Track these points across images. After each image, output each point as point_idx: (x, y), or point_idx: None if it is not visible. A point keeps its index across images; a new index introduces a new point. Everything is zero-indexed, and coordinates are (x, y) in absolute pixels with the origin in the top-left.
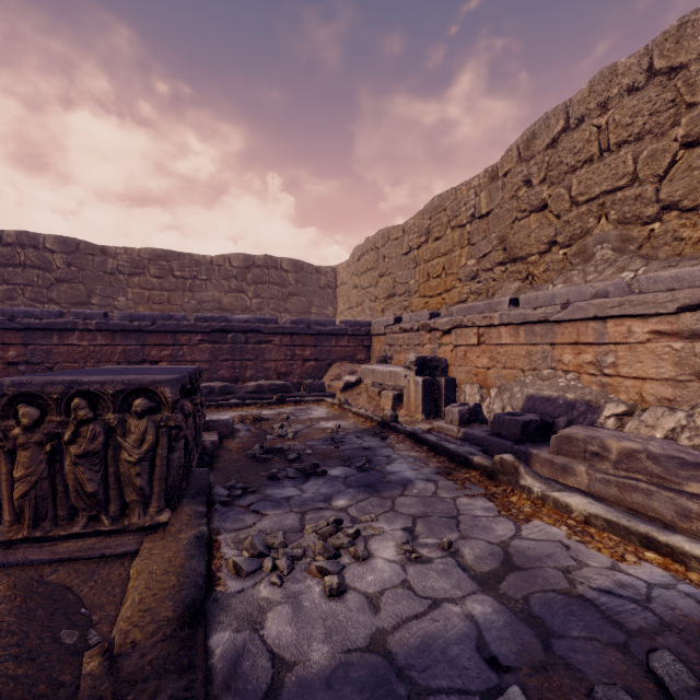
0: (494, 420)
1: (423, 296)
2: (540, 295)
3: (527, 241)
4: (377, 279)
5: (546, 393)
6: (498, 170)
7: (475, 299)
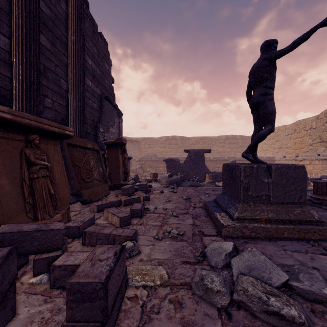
0: (310, 178)
1: (293, 149)
2: (324, 154)
3: (326, 138)
4: (275, 142)
5: (325, 174)
6: (318, 116)
7: (311, 151)
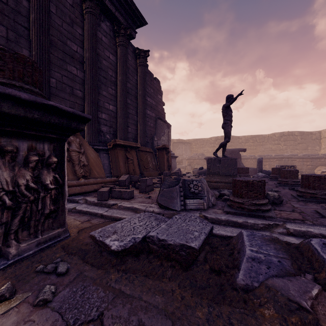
0: None
1: None
2: None
3: None
4: None
5: None
6: None
7: None
